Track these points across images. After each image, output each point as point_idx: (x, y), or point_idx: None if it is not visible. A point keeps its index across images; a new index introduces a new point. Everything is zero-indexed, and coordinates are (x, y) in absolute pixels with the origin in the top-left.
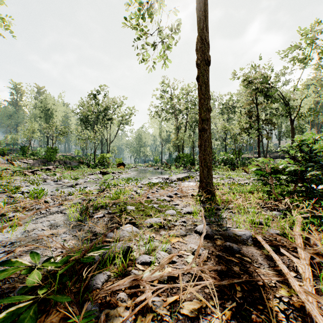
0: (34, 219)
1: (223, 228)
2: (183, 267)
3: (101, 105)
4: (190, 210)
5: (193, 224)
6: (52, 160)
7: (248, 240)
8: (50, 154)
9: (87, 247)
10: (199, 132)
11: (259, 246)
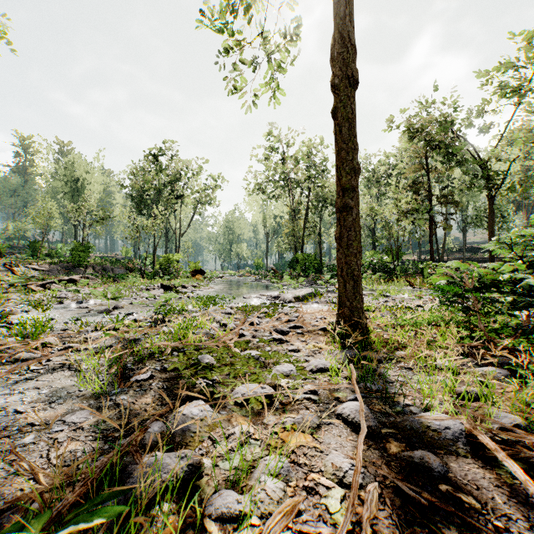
0: (11, 384)
1: (396, 409)
2: (320, 529)
3: (165, 173)
4: (323, 365)
5: (332, 397)
6: (81, 264)
7: (457, 442)
8: (79, 255)
9: (90, 472)
10: (338, 214)
11: (484, 457)
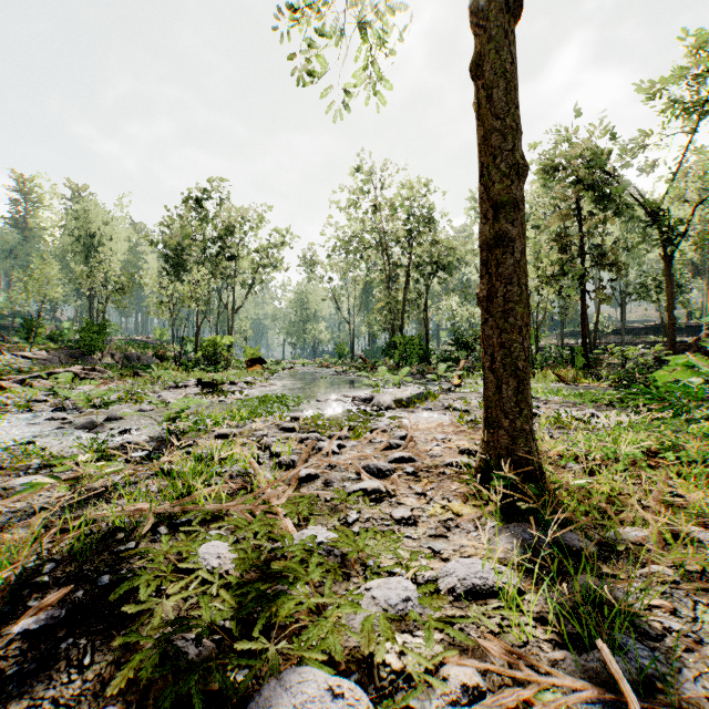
0: None
1: None
2: None
3: (213, 224)
4: (479, 578)
5: None
6: (94, 351)
7: None
8: (90, 338)
9: None
10: (484, 253)
11: None
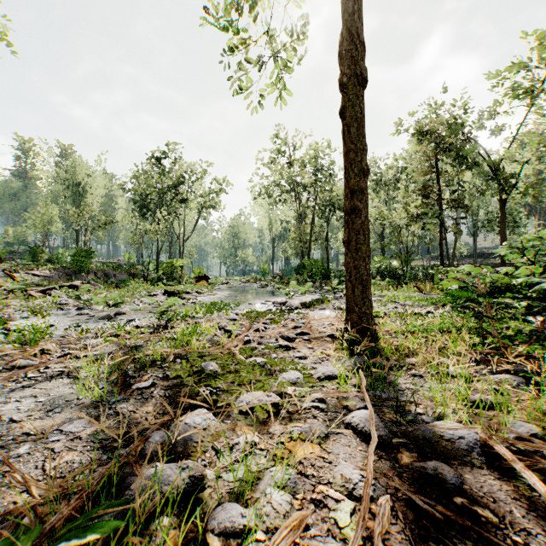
0: (7, 392)
1: (407, 417)
2: (329, 544)
3: (169, 176)
4: (330, 372)
5: (340, 405)
6: (83, 270)
7: (472, 452)
8: (80, 261)
9: (86, 484)
10: (346, 216)
11: (500, 468)
